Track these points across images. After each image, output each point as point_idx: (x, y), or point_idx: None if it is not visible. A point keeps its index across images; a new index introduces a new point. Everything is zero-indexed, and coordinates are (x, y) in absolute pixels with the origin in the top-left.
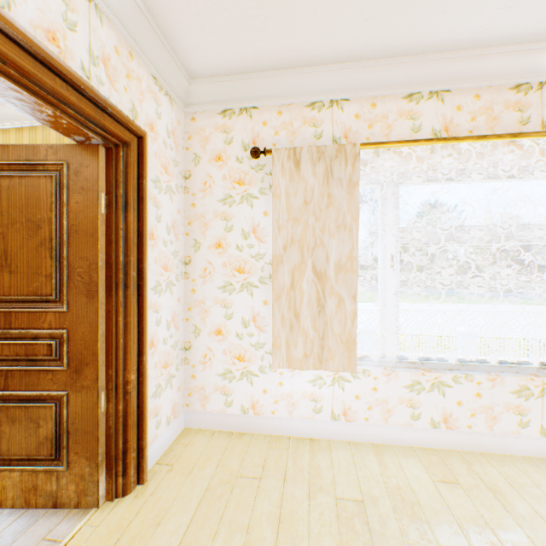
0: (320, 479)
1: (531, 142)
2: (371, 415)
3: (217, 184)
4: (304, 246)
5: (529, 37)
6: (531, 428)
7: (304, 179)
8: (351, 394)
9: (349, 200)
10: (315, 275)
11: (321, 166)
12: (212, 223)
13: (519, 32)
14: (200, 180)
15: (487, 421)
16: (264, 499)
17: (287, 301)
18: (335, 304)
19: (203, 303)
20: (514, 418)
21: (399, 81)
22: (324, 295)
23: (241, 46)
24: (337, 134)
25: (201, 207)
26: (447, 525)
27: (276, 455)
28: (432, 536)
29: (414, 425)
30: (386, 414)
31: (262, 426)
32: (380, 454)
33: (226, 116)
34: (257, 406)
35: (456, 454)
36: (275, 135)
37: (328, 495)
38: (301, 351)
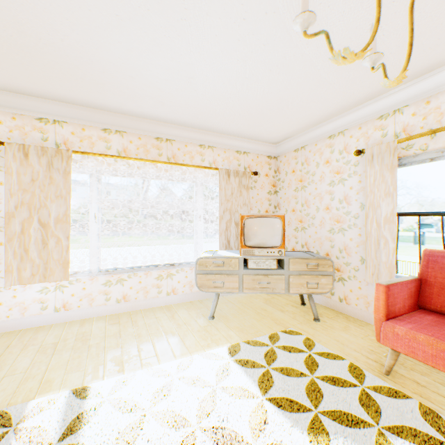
0: (35, 341)
1: (163, 165)
2: (82, 303)
3: None
4: (33, 207)
5: (158, 119)
6: (163, 293)
7: (33, 165)
8: (69, 294)
9: (65, 182)
10: (41, 225)
11: (45, 159)
12: None
13: (152, 116)
14: None
15: (145, 294)
16: None
17: (18, 242)
18: (55, 242)
19: None
20: (156, 290)
21: (98, 121)
22: (48, 237)
23: None
24: (59, 141)
25: None
26: (100, 337)
27: (6, 340)
28: (90, 342)
29: (108, 304)
30: (91, 301)
31: None
32: (84, 322)
33: None
34: None
35: (128, 313)
36: (10, 132)
37: (37, 345)
38: (30, 272)
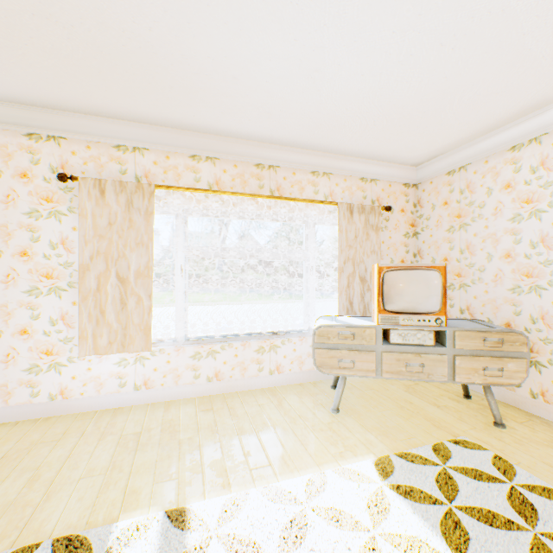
0: (114, 429)
1: (265, 200)
2: (166, 381)
3: (23, 198)
4: (110, 257)
5: (259, 139)
6: (265, 371)
7: (110, 205)
8: (150, 368)
9: (146, 225)
10: (119, 280)
11: (124, 197)
12: (17, 234)
13: (252, 135)
14: (2, 192)
15: (241, 371)
16: (60, 450)
17: (94, 301)
18: (136, 302)
19: (6, 306)
20: (256, 367)
21: (185, 145)
22: (127, 295)
23: (43, 91)
24: (140, 173)
25: (4, 218)
26: (192, 429)
27: (80, 424)
28: (179, 436)
29: (196, 382)
30: (177, 378)
31: (71, 408)
32: (169, 406)
33: (33, 139)
34: (66, 391)
35: (222, 395)
36: (85, 164)
37: (117, 435)
38: (107, 339)
